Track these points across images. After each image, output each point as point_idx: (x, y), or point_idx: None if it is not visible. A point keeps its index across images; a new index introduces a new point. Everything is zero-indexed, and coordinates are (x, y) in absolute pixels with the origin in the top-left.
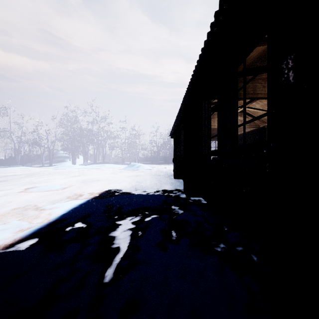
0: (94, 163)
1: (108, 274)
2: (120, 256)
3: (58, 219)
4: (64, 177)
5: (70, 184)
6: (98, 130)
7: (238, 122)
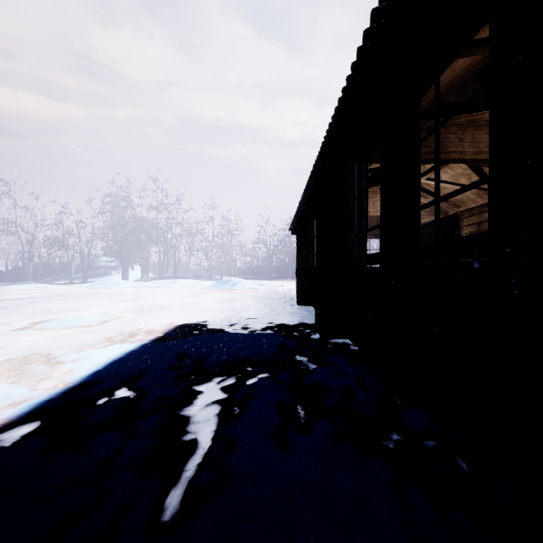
0: (160, 277)
1: (171, 503)
2: (198, 460)
3: (84, 381)
4: (106, 302)
5: (115, 314)
6: (167, 221)
7: None
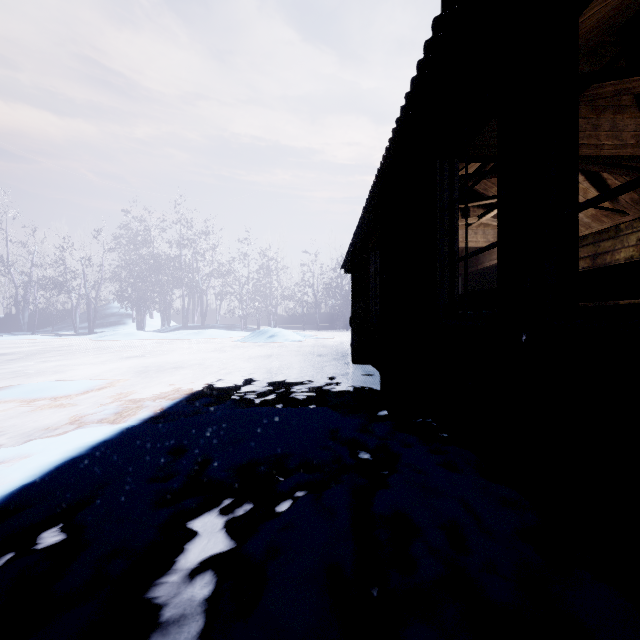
0: (184, 327)
1: None
2: None
3: None
4: (105, 360)
5: (110, 377)
6: (193, 258)
7: None
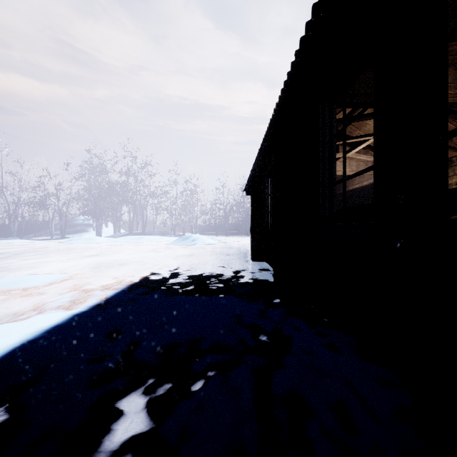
0: (130, 234)
1: None
2: None
3: None
4: (70, 258)
5: (71, 271)
6: (136, 184)
7: (361, 166)
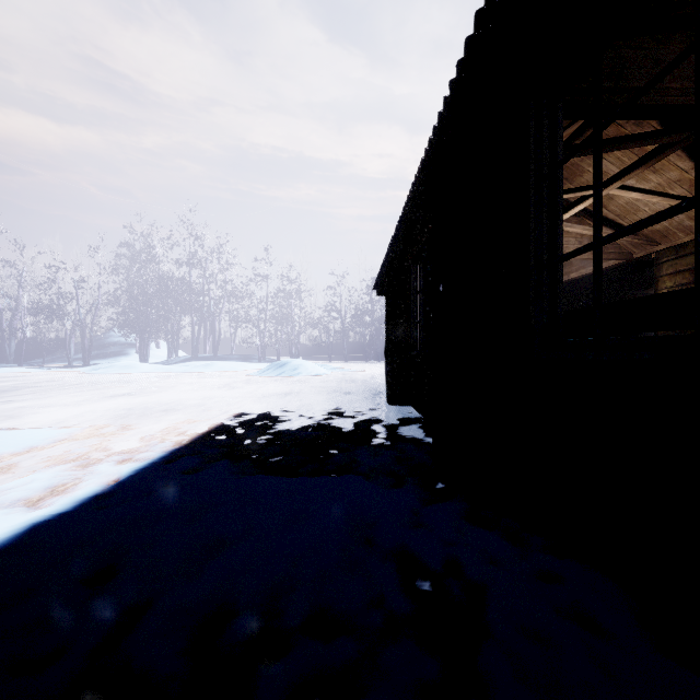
0: (194, 358)
1: None
2: None
3: None
4: (84, 399)
5: (76, 424)
6: (203, 280)
7: (572, 245)
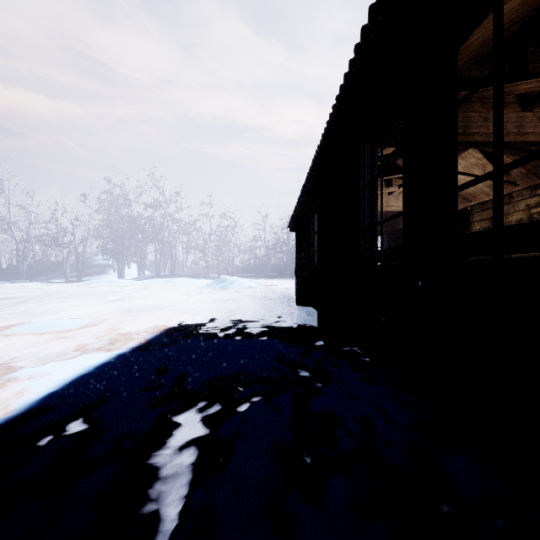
0: (157, 276)
1: None
2: None
3: (31, 408)
4: (94, 303)
5: (100, 316)
6: (164, 219)
7: None
